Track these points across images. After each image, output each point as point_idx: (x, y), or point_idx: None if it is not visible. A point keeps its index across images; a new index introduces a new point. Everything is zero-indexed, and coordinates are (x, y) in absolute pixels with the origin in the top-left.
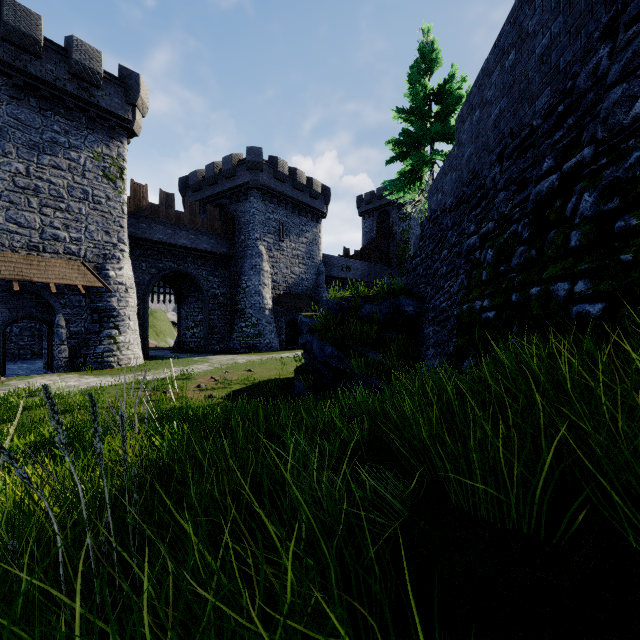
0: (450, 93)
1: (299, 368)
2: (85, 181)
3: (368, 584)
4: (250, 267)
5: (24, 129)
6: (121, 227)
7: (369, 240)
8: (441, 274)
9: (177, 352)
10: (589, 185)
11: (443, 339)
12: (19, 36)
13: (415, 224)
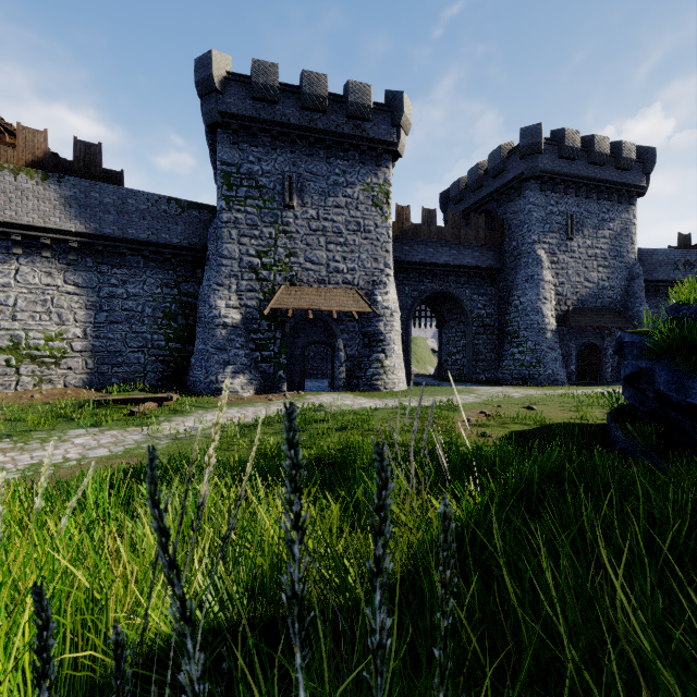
0: None
1: (615, 412)
2: (358, 214)
3: None
4: (524, 279)
5: (315, 180)
6: (387, 252)
7: None
8: None
9: (438, 380)
10: None
11: None
12: (312, 100)
13: None
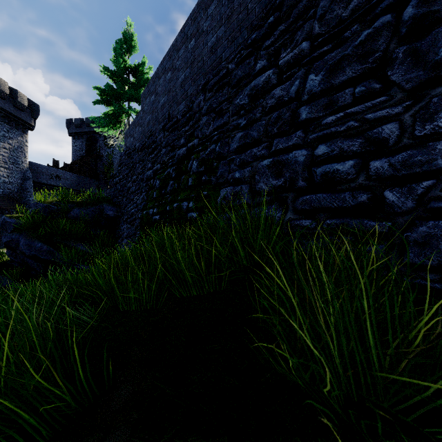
0: (140, 73)
1: (2, 265)
2: None
3: (69, 358)
4: None
5: None
6: None
7: (79, 157)
8: (132, 191)
9: None
10: (196, 157)
11: (132, 232)
12: None
13: (118, 152)
